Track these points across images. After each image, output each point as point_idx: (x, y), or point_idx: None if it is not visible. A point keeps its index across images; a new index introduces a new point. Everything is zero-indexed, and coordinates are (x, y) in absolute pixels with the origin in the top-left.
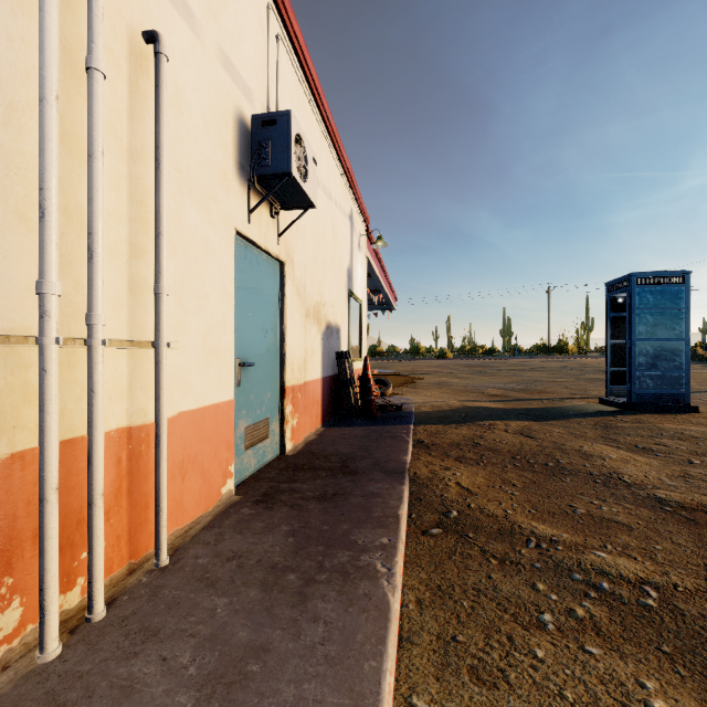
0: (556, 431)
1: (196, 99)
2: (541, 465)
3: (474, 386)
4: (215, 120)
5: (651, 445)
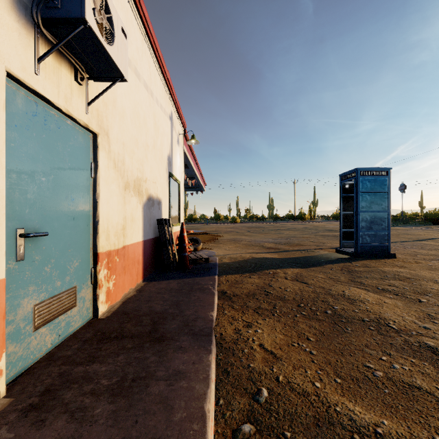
0: (319, 276)
1: None
2: (322, 313)
3: (256, 241)
4: None
5: (386, 287)
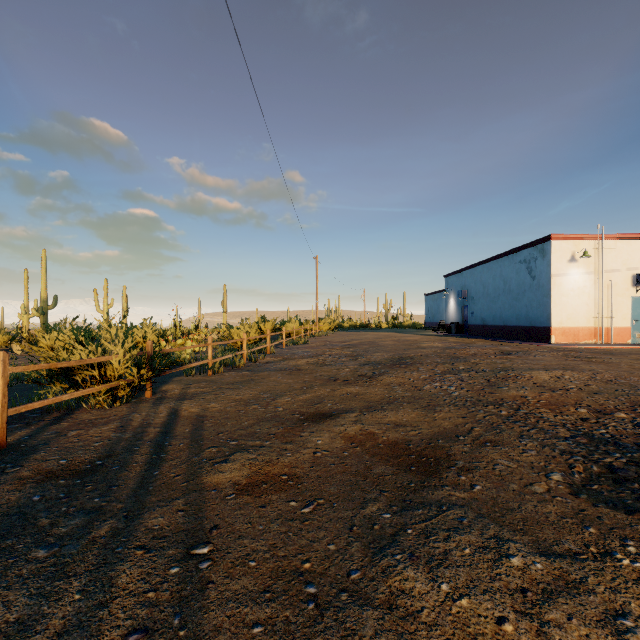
0: None
1: (619, 281)
2: None
3: None
4: (625, 281)
5: None
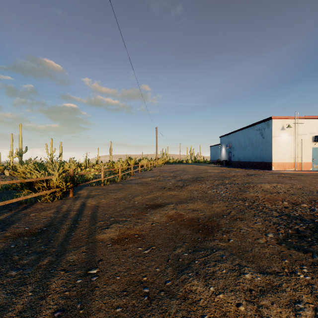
0: None
1: (306, 139)
2: None
3: None
4: (308, 139)
5: None
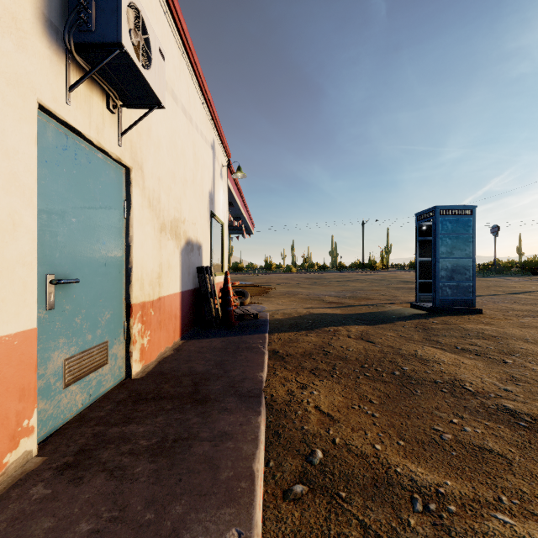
0: (389, 335)
1: None
2: (389, 374)
3: (315, 294)
4: None
5: (467, 346)
